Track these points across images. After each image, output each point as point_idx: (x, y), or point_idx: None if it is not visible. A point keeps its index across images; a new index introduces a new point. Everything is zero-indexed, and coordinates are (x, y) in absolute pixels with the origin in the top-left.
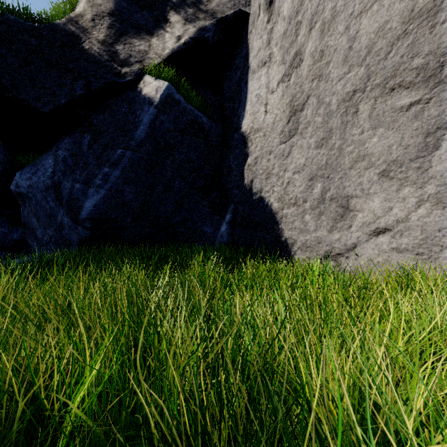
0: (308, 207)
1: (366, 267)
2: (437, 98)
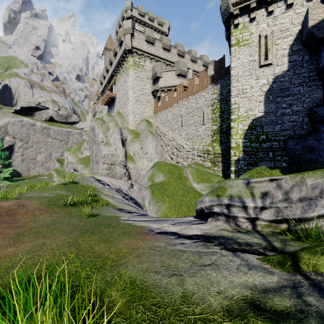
0: (25, 170)
1: (31, 175)
2: (36, 165)
